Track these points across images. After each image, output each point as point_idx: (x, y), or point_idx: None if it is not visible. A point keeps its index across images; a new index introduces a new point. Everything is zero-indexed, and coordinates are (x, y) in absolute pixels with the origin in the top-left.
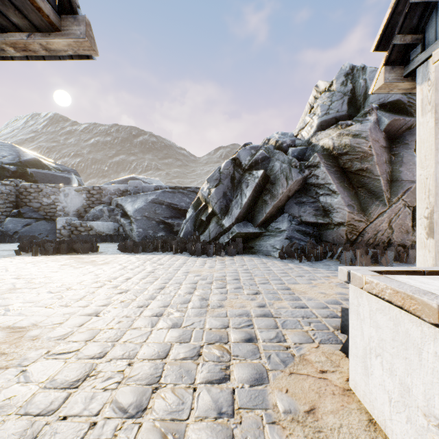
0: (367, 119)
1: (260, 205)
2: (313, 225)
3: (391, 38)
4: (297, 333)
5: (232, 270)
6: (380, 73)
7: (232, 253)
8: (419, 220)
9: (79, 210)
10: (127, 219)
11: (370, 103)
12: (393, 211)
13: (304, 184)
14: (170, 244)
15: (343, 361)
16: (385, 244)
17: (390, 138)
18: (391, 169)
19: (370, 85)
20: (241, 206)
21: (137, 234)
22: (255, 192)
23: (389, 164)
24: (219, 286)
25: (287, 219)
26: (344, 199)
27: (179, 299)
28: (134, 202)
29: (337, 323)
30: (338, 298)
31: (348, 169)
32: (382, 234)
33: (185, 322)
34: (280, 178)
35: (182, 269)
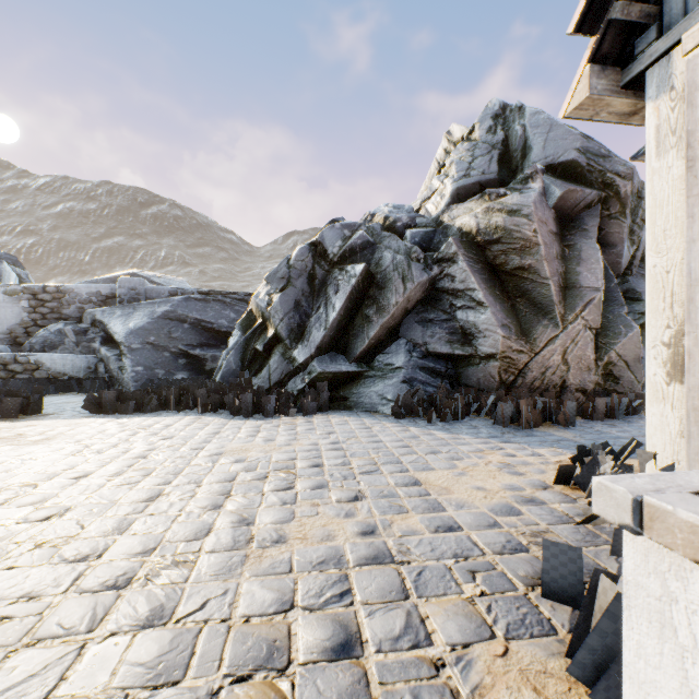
0: (529, 186)
1: (360, 324)
2: (446, 358)
3: (605, 7)
4: (452, 607)
5: (308, 445)
6: (581, 77)
7: (311, 410)
8: (652, 349)
9: (14, 331)
10: (113, 348)
11: (533, 163)
12: (569, 336)
13: (432, 291)
14: (194, 395)
15: (575, 698)
16: (557, 389)
17: (562, 220)
18: (564, 269)
19: (532, 135)
20: (326, 326)
21: (133, 376)
22: (351, 301)
23: (561, 261)
24: (280, 484)
25: (404, 349)
26: (496, 316)
27: (186, 526)
28: (127, 317)
29: (528, 567)
30: (511, 500)
31: (500, 266)
32: (553, 373)
33: (186, 600)
34: (392, 279)
35: (208, 448)
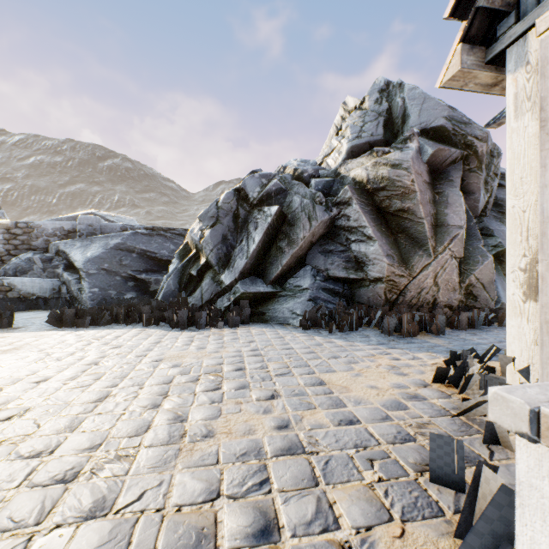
0: (407, 146)
1: (275, 254)
2: (343, 281)
3: None
4: (355, 493)
5: (233, 352)
6: (454, 54)
7: (235, 323)
8: (511, 274)
9: None
10: (74, 273)
11: (411, 128)
12: (439, 263)
13: (332, 227)
14: (140, 311)
15: None
16: (430, 305)
17: (433, 172)
18: (435, 211)
19: (410, 105)
20: (247, 255)
21: (90, 296)
22: (267, 236)
23: (433, 205)
24: (209, 386)
25: (309, 274)
26: (383, 248)
27: (128, 424)
28: (85, 248)
29: (416, 455)
30: (399, 396)
31: (385, 208)
32: (427, 293)
33: (125, 492)
34: (300, 218)
35: (150, 355)
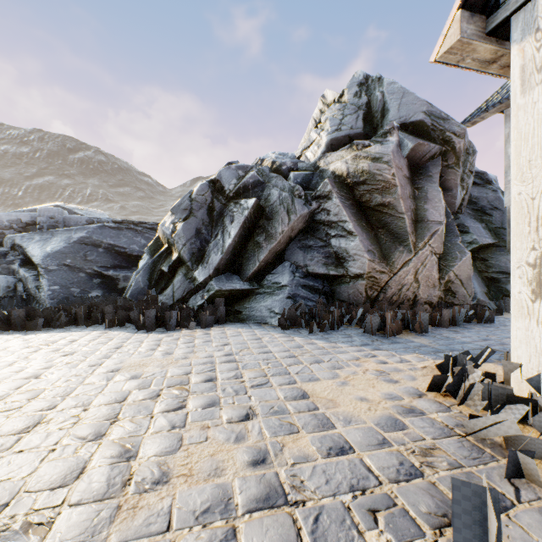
0: (388, 139)
1: (252, 249)
2: (322, 278)
3: None
4: None
5: (204, 358)
6: (452, 22)
7: (209, 323)
8: (517, 269)
9: None
10: (31, 269)
11: (390, 122)
12: (419, 259)
13: (311, 222)
14: (103, 311)
15: None
16: (410, 302)
17: (412, 167)
18: (415, 206)
19: (389, 99)
20: (222, 250)
21: (49, 294)
22: (244, 230)
23: (413, 200)
24: (171, 403)
25: (288, 270)
26: (363, 243)
27: (55, 467)
28: (45, 242)
29: (428, 499)
30: (393, 411)
31: (366, 203)
32: (407, 290)
33: None
34: (279, 211)
35: (106, 364)
